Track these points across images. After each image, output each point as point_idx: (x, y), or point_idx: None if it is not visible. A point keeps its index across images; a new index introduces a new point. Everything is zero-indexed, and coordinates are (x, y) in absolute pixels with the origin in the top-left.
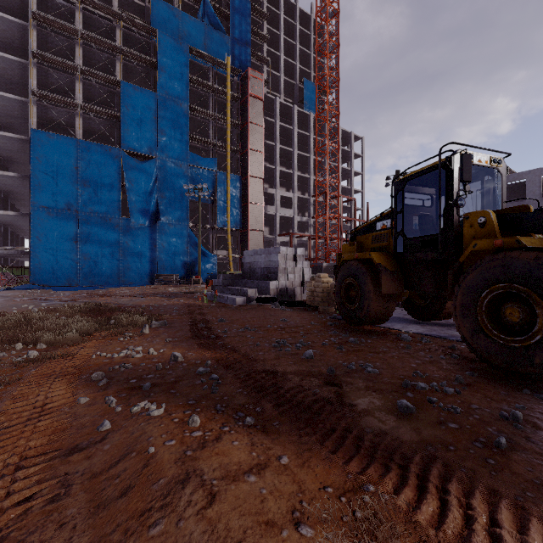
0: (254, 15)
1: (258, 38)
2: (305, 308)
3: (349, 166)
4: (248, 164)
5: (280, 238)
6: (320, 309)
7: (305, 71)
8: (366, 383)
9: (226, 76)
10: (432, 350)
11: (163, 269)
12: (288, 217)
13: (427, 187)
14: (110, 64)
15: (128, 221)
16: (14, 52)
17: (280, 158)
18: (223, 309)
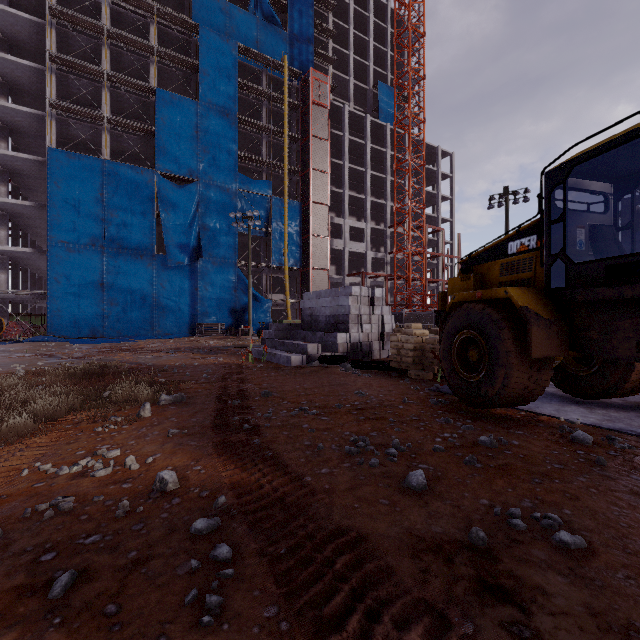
0: (318, 7)
1: (322, 34)
2: (387, 371)
3: (436, 189)
4: (309, 187)
5: (349, 279)
6: (411, 374)
7: (379, 73)
8: (581, 590)
9: (282, 80)
10: None
11: (206, 317)
12: (359, 253)
13: (598, 182)
14: (143, 68)
15: (164, 258)
16: (32, 58)
17: (349, 180)
18: (273, 372)
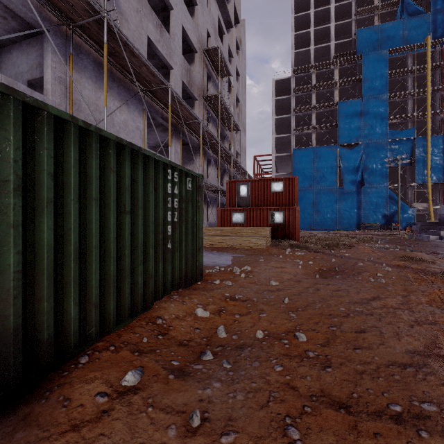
0: None
1: None
2: None
3: None
4: None
5: None
6: None
7: None
8: None
9: (425, 52)
10: None
11: (366, 219)
12: None
13: None
14: (330, 93)
15: (342, 189)
16: (282, 110)
17: None
18: (419, 241)
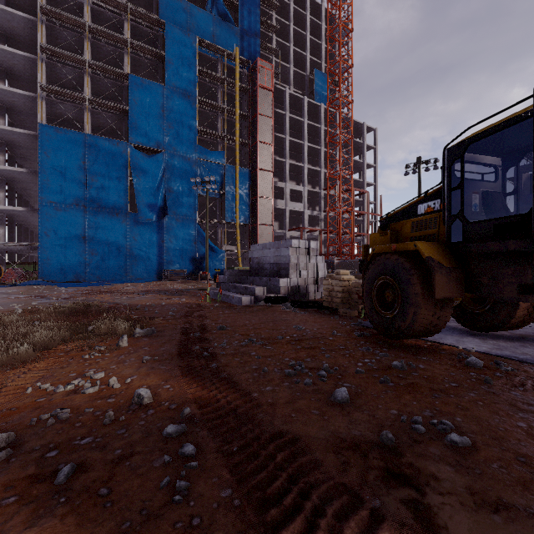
0: (264, 7)
1: (267, 29)
2: (320, 310)
3: (362, 158)
4: (257, 156)
5: (290, 233)
6: (340, 312)
7: (315, 62)
8: (464, 476)
9: (234, 68)
10: (529, 389)
11: (171, 264)
12: (298, 211)
13: (490, 156)
14: (119, 58)
15: (136, 215)
16: (26, 49)
17: (290, 151)
18: (226, 310)
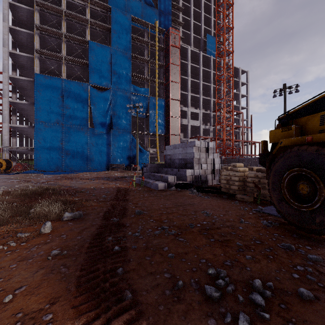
0: None
1: (176, 10)
2: (219, 194)
3: (238, 91)
4: (169, 91)
5: (191, 140)
6: (237, 197)
7: (207, 30)
8: None
9: (155, 35)
10: None
11: (115, 160)
12: (196, 126)
13: None
14: (83, 31)
15: (93, 129)
16: (29, 29)
17: (190, 87)
18: (146, 194)
